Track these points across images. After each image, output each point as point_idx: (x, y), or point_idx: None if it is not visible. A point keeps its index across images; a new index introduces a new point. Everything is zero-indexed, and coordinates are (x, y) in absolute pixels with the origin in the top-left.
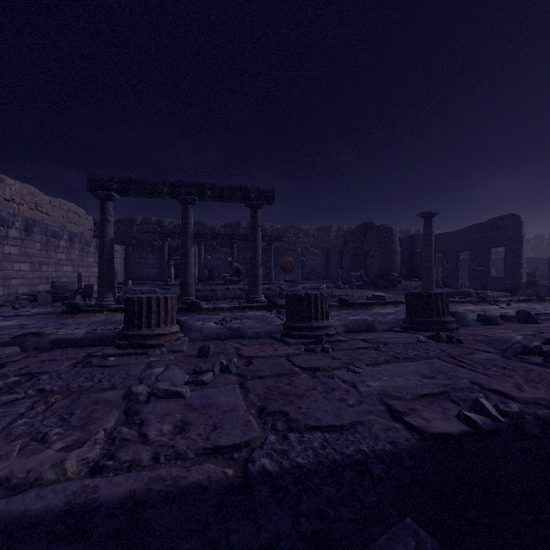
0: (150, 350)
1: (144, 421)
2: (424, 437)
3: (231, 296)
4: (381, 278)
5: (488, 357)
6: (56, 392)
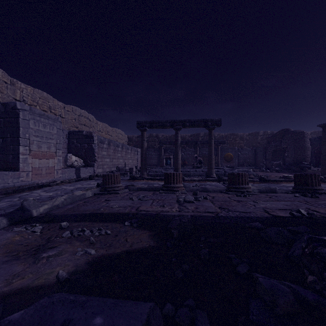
0: (175, 192)
1: (185, 206)
2: (273, 216)
3: (197, 175)
4: (294, 165)
5: (325, 202)
6: (156, 199)
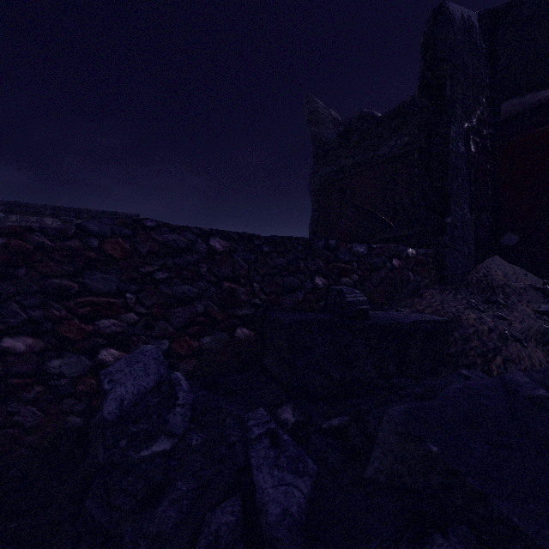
0: None
1: None
2: None
3: None
4: None
5: None
6: None
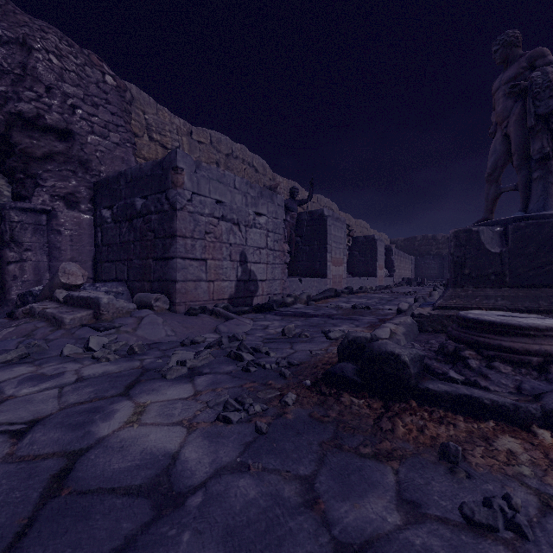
0: None
1: None
2: None
3: None
4: None
5: None
6: None
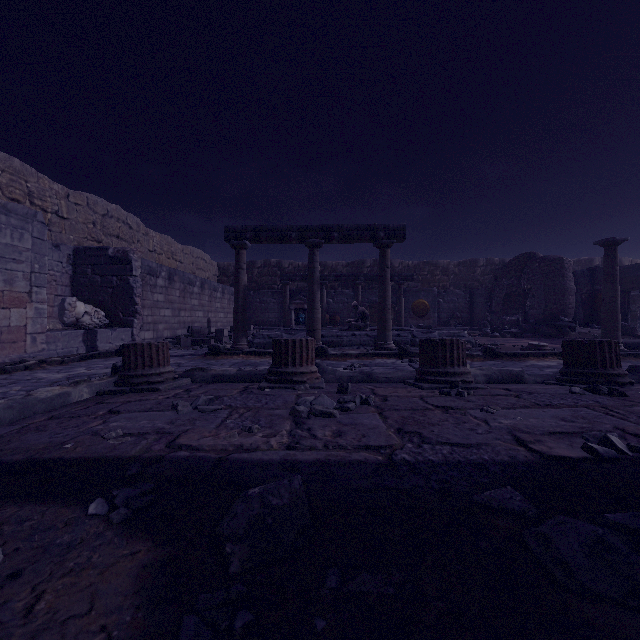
0: (296, 385)
1: (310, 428)
2: (543, 457)
3: (357, 343)
4: (546, 323)
5: None
6: (240, 407)
